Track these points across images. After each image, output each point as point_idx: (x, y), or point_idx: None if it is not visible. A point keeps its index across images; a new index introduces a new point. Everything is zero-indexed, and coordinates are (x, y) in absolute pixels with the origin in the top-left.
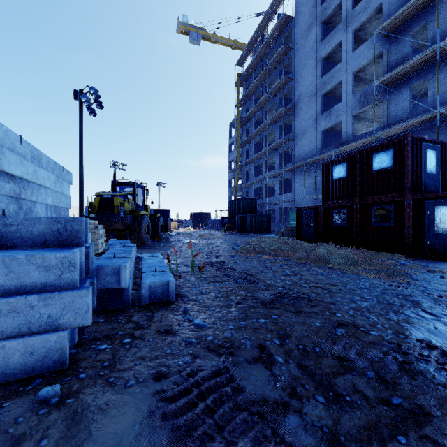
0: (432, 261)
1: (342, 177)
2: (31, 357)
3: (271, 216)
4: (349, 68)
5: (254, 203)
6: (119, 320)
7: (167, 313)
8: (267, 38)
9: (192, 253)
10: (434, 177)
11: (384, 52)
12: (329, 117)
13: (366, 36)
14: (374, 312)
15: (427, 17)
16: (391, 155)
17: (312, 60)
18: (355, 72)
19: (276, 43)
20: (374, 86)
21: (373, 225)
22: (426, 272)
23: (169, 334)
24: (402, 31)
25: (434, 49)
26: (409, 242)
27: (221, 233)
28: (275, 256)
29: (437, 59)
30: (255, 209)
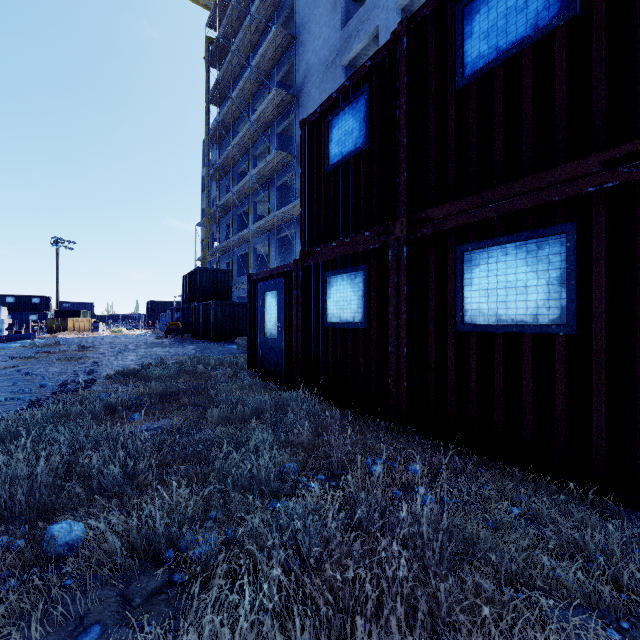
0: None
1: (353, 151)
2: None
3: None
4: None
5: (226, 280)
6: None
7: None
8: None
9: None
10: None
11: None
12: None
13: None
14: None
15: None
16: None
17: None
18: (402, 15)
19: None
20: None
21: (464, 328)
22: None
23: None
24: None
25: None
26: None
27: (156, 341)
28: None
29: None
30: (227, 293)
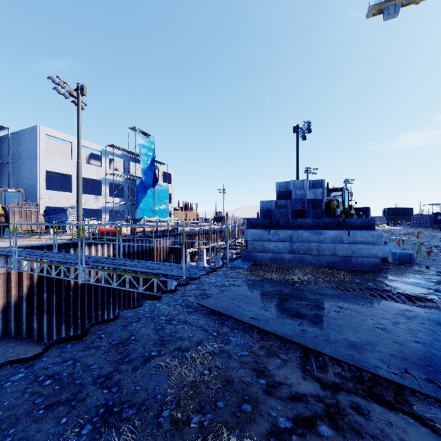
0: None
1: None
2: (369, 264)
3: None
4: None
5: None
6: (387, 265)
7: (415, 267)
8: None
9: (419, 242)
10: None
11: None
12: None
13: None
14: None
15: None
16: None
17: None
18: None
19: None
20: None
21: None
22: None
23: (422, 272)
24: None
25: None
26: None
27: (434, 232)
28: None
29: None
30: None
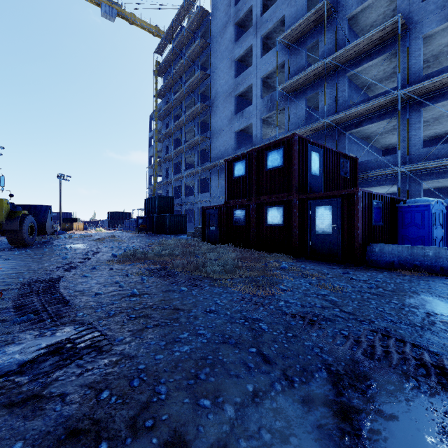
0: (313, 262)
1: (242, 175)
2: None
3: (192, 216)
4: (259, 73)
5: (171, 202)
6: None
7: None
8: (185, 28)
9: None
10: (318, 179)
11: (286, 62)
12: (242, 118)
13: (274, 46)
14: (180, 372)
15: (318, 35)
16: (282, 154)
17: (227, 59)
18: (264, 78)
19: (194, 36)
20: (277, 92)
21: (267, 225)
22: (300, 277)
23: None
24: (300, 44)
25: (322, 63)
26: (296, 243)
27: (134, 235)
28: (153, 264)
29: (324, 73)
30: (172, 209)
